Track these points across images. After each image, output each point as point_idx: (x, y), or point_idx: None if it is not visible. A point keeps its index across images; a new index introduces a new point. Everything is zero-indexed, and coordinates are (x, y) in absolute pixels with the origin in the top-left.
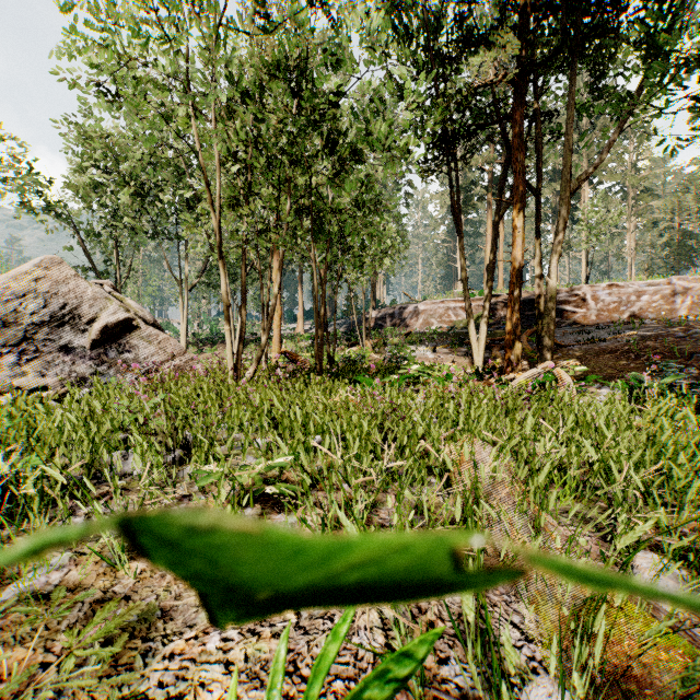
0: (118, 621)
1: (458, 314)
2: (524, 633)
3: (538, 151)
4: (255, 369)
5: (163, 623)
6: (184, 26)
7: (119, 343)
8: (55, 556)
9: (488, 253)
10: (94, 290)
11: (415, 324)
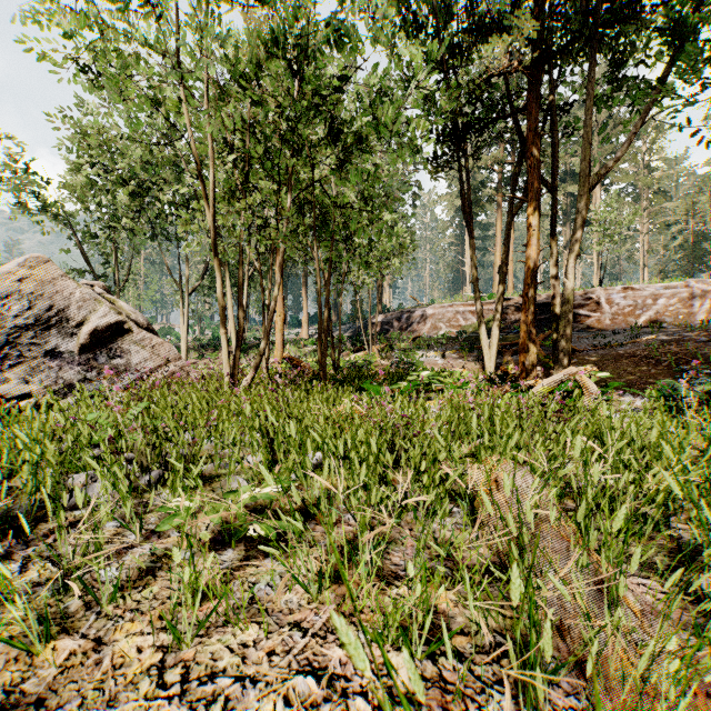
0: None
1: (467, 318)
2: None
3: (554, 145)
4: (253, 375)
5: None
6: None
7: (110, 348)
8: None
9: (497, 255)
10: (83, 291)
11: (422, 328)
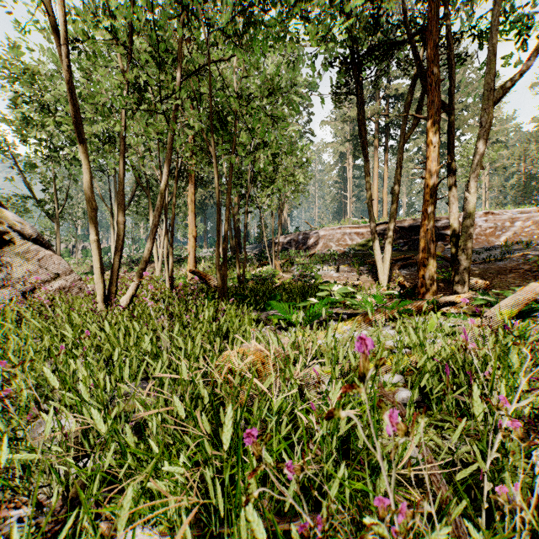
0: None
1: (353, 238)
2: None
3: (451, 67)
4: (132, 293)
5: None
6: None
7: None
8: None
9: (375, 189)
10: None
11: (316, 247)
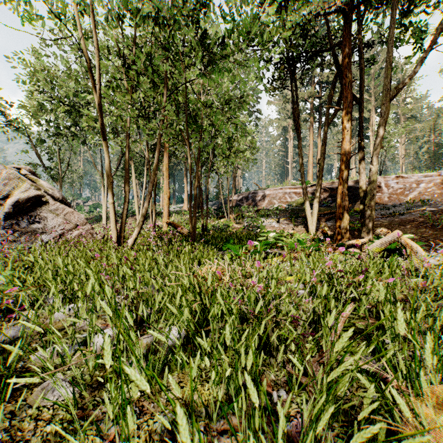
0: None
1: (292, 197)
2: None
3: (361, 71)
4: (135, 237)
5: None
6: None
7: (31, 216)
8: None
9: (310, 156)
10: (9, 172)
11: (262, 204)
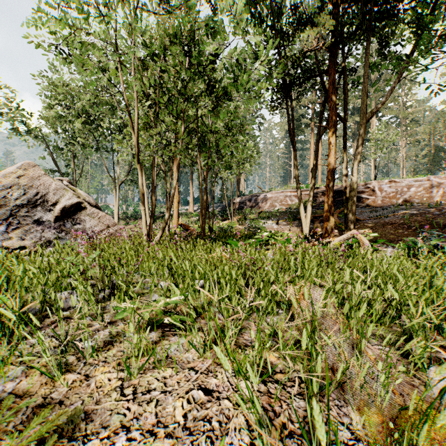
0: (49, 426)
1: (292, 200)
2: (353, 433)
3: (345, 94)
4: (161, 235)
5: (85, 424)
6: (113, 8)
7: (73, 218)
8: (12, 369)
9: (311, 160)
10: (56, 184)
11: (264, 206)
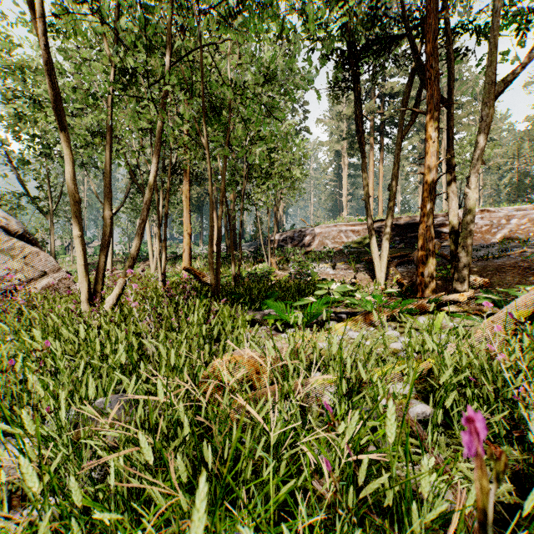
0: None
1: (349, 236)
2: None
3: (450, 60)
4: (119, 292)
5: None
6: None
7: None
8: None
9: (370, 186)
10: None
11: (311, 244)
